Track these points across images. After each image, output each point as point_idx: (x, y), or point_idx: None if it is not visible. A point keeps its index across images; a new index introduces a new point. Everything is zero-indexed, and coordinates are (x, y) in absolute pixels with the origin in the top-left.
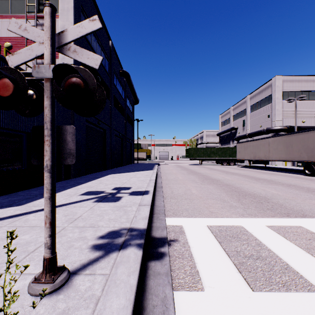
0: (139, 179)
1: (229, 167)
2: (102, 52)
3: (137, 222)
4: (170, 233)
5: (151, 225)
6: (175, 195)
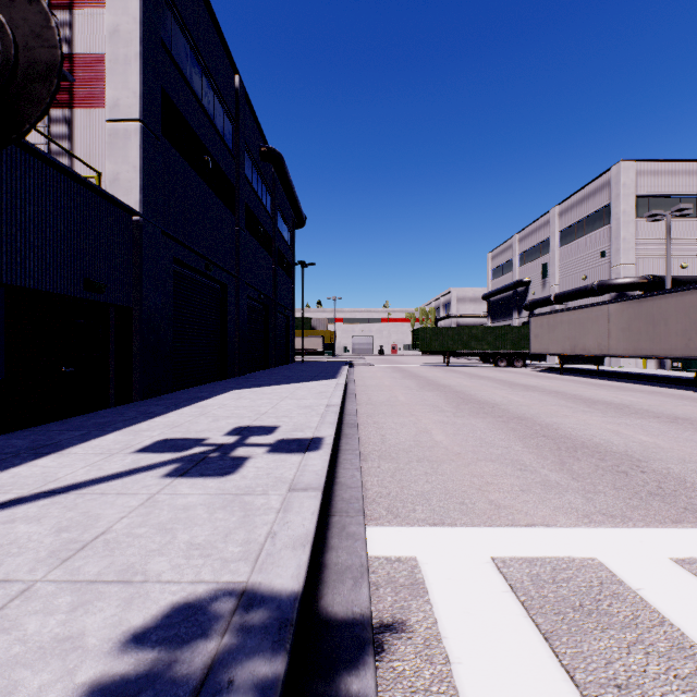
0: (301, 404)
1: (512, 372)
2: (217, 102)
3: (273, 560)
4: (379, 590)
5: (323, 559)
6: (391, 447)
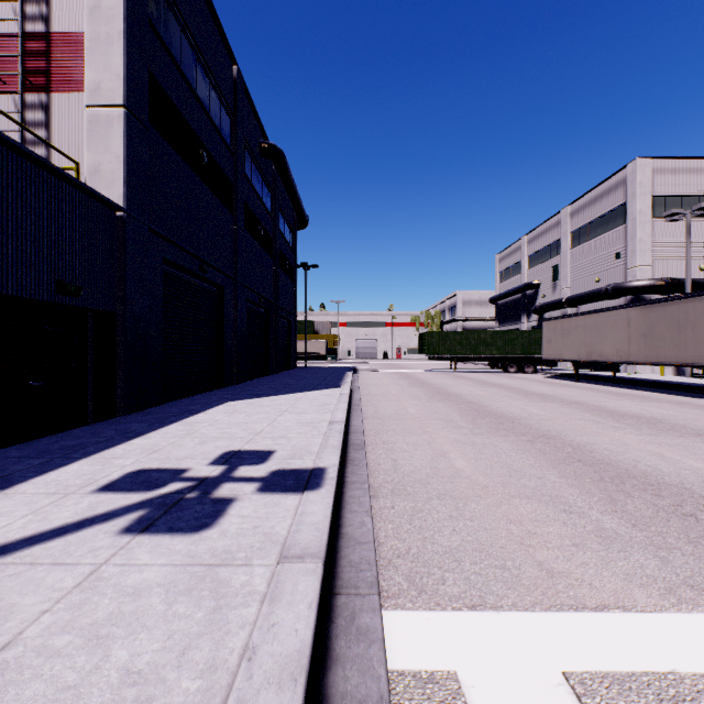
0: (301, 420)
1: (524, 378)
2: (213, 92)
3: None
4: None
5: (324, 685)
6: (405, 477)
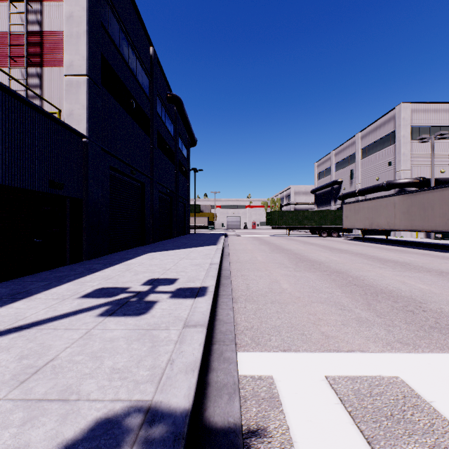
0: (193, 263)
1: (331, 240)
2: (139, 64)
3: (171, 382)
4: (247, 402)
5: (207, 378)
6: (253, 293)
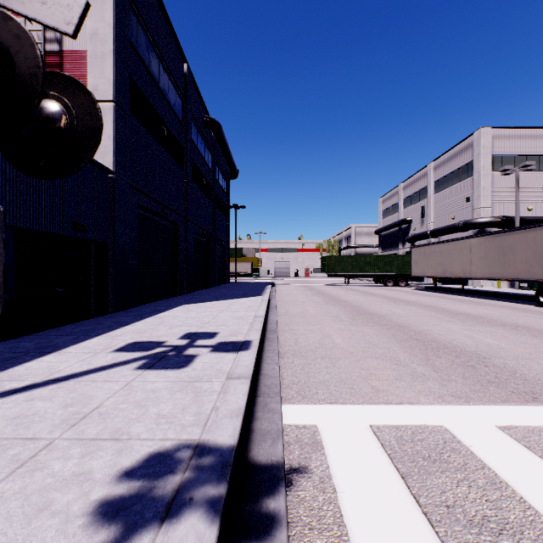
0: (235, 316)
1: (397, 290)
2: (171, 84)
3: (217, 425)
4: (290, 447)
5: (251, 426)
6: (302, 348)
